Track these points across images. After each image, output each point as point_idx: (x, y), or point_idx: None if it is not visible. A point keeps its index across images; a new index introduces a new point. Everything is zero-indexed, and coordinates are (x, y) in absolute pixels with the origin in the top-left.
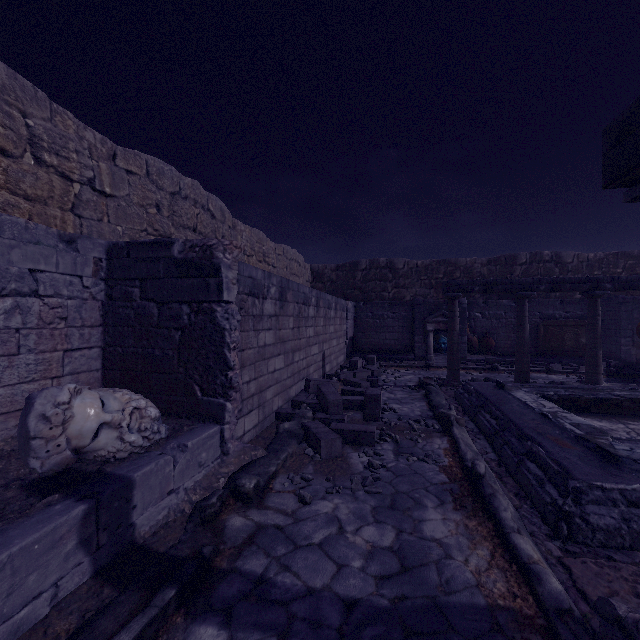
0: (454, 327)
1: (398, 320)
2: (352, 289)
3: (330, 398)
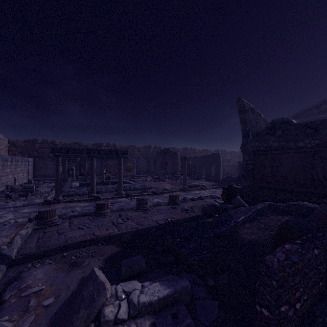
0: (66, 168)
1: (54, 165)
2: (33, 151)
3: (16, 188)
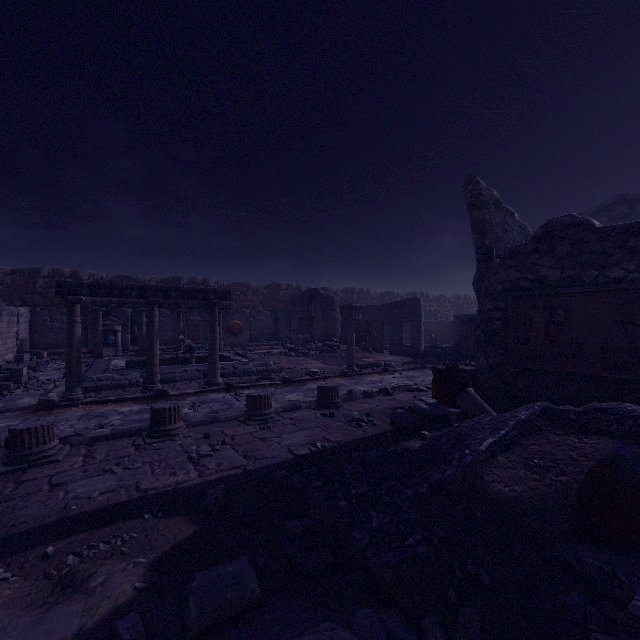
0: (99, 328)
1: None
2: (32, 294)
3: None
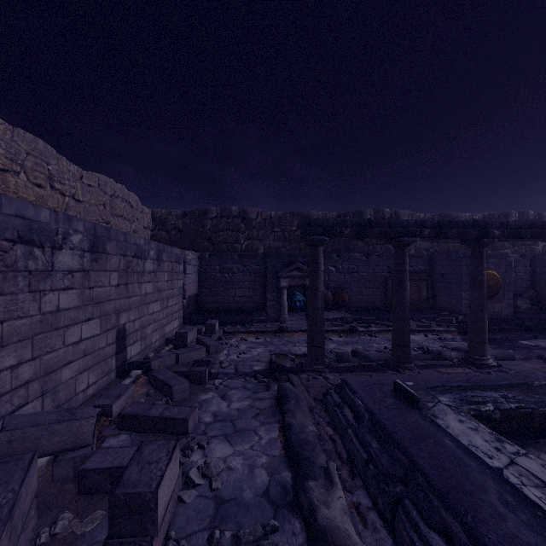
0: (318, 286)
1: (249, 274)
2: (201, 239)
3: None
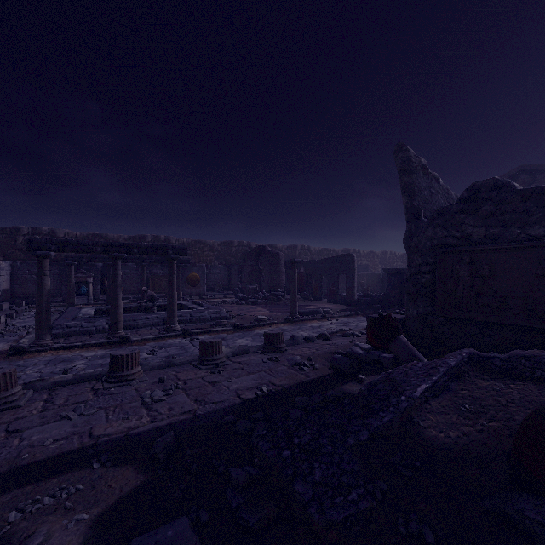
0: (71, 280)
1: (53, 275)
2: (13, 250)
3: None
